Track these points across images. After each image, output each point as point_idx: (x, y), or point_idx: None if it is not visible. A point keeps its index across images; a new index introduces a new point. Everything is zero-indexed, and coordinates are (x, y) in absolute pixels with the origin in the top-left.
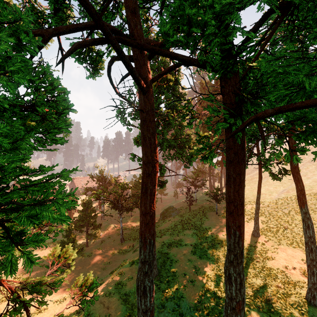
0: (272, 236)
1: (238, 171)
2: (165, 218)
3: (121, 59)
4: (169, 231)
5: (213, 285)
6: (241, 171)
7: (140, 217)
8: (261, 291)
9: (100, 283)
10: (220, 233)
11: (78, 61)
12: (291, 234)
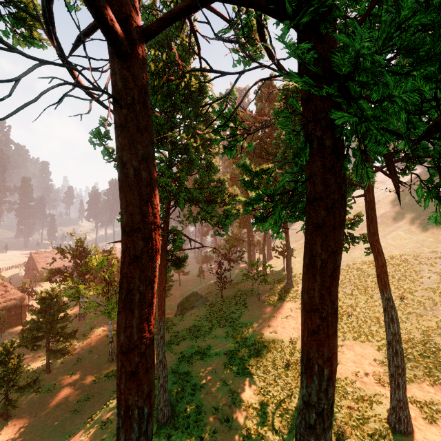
0: None
1: (333, 246)
2: (184, 312)
3: None
4: (191, 332)
5: (260, 421)
6: (338, 246)
7: (117, 358)
8: None
9: None
10: (265, 330)
11: None
12: (358, 322)
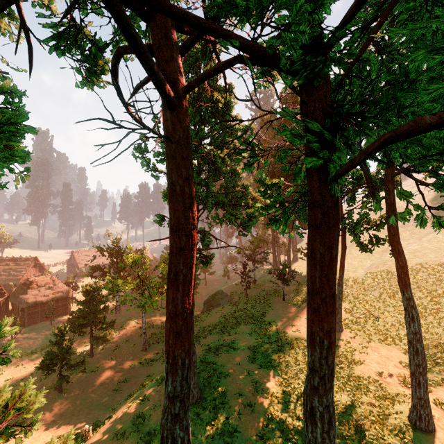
0: (359, 330)
1: (329, 242)
2: (210, 309)
3: (119, 23)
4: (217, 327)
5: (281, 408)
6: (333, 242)
7: (167, 321)
8: (348, 413)
9: (109, 416)
10: (289, 328)
11: (55, 50)
12: (385, 325)
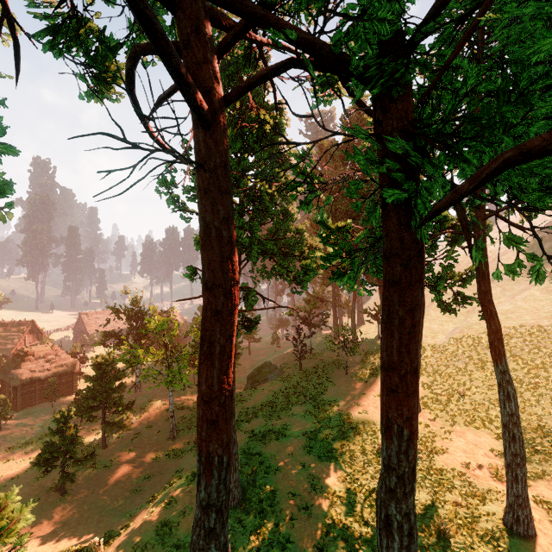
0: (441, 410)
1: (411, 302)
2: (256, 385)
3: (129, 1)
4: (264, 409)
5: (344, 511)
6: (415, 302)
7: (199, 407)
8: (429, 515)
9: (126, 524)
10: (354, 409)
11: (50, 48)
12: (472, 404)
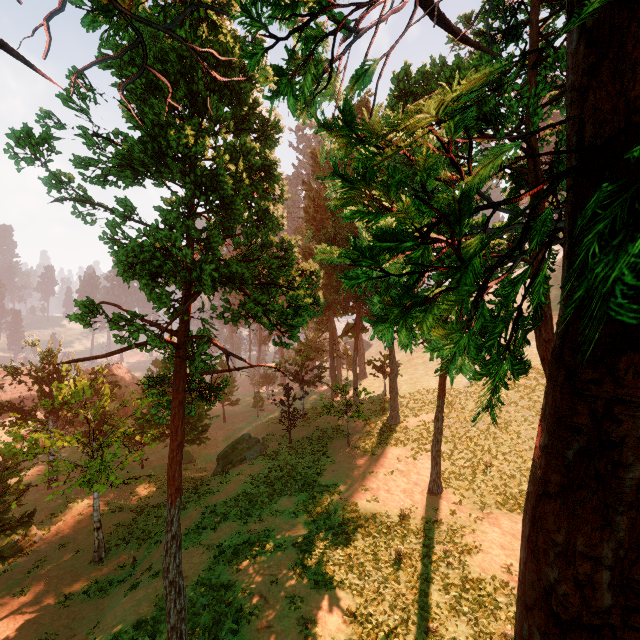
0: (467, 488)
1: None
2: (229, 468)
3: None
4: (238, 505)
5: None
6: None
7: None
8: None
9: None
10: (360, 496)
11: None
12: (501, 478)
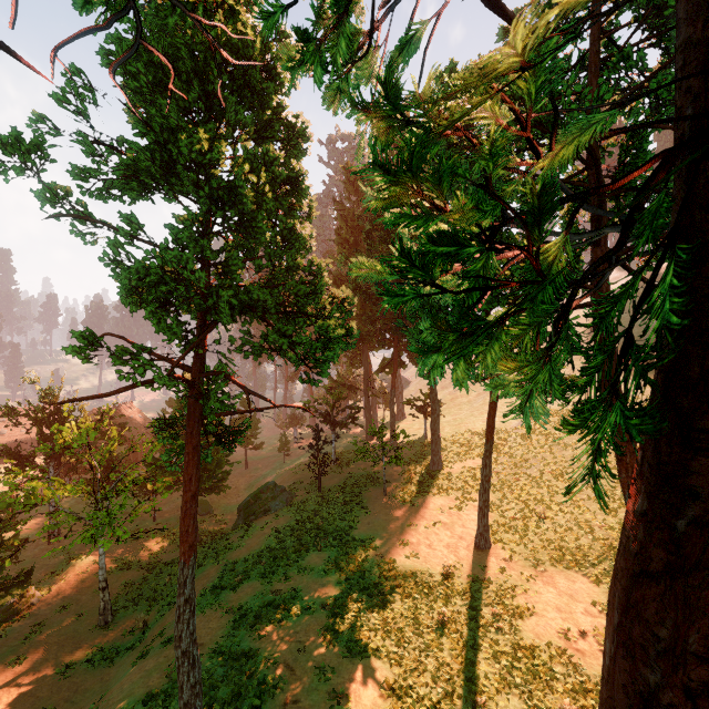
0: (518, 542)
1: None
2: (251, 520)
3: None
4: (261, 562)
5: None
6: None
7: None
8: None
9: None
10: (398, 552)
11: None
12: (557, 531)
